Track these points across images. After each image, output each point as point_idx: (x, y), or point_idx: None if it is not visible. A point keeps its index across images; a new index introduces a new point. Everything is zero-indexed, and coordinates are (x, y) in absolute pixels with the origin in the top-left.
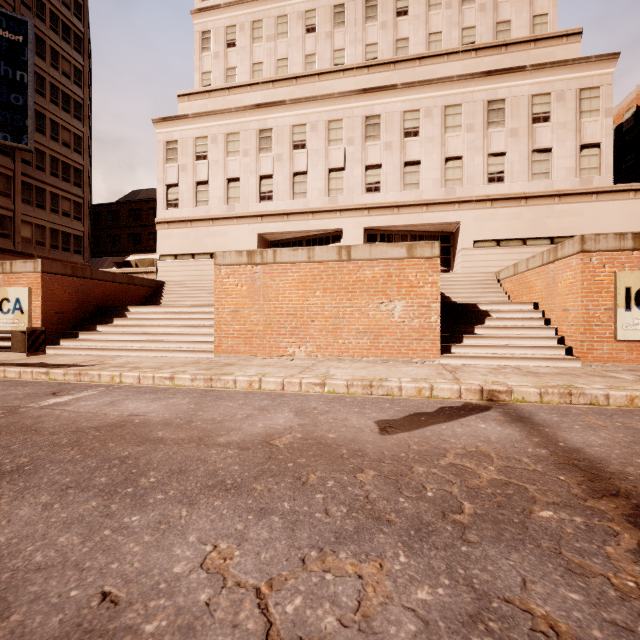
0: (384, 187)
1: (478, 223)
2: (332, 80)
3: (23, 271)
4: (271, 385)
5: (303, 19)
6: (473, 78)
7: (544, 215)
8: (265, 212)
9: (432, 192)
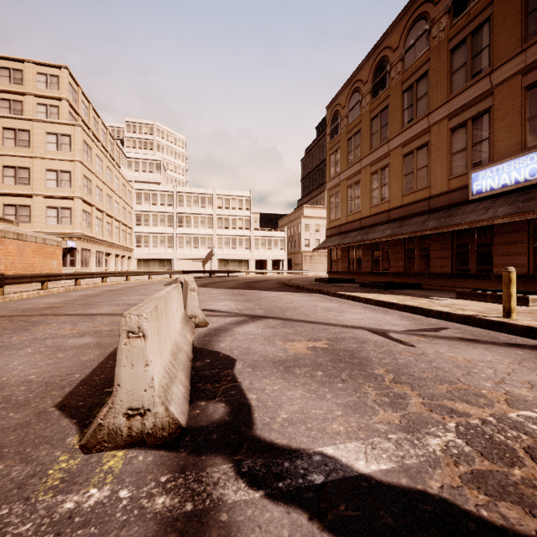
0: None
1: None
2: None
3: None
4: None
5: None
6: None
7: None
8: None
9: None
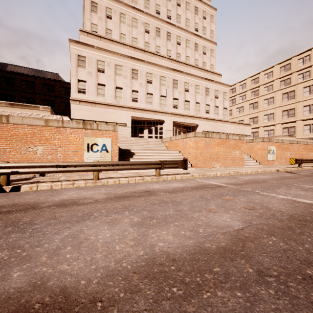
0: (179, 107)
1: (203, 125)
2: (158, 58)
3: (106, 129)
4: (249, 172)
5: (144, 25)
6: (203, 79)
7: (217, 125)
8: (135, 107)
9: (192, 112)
